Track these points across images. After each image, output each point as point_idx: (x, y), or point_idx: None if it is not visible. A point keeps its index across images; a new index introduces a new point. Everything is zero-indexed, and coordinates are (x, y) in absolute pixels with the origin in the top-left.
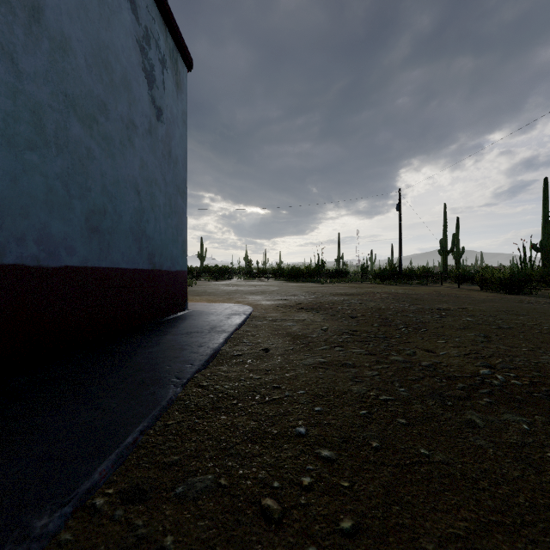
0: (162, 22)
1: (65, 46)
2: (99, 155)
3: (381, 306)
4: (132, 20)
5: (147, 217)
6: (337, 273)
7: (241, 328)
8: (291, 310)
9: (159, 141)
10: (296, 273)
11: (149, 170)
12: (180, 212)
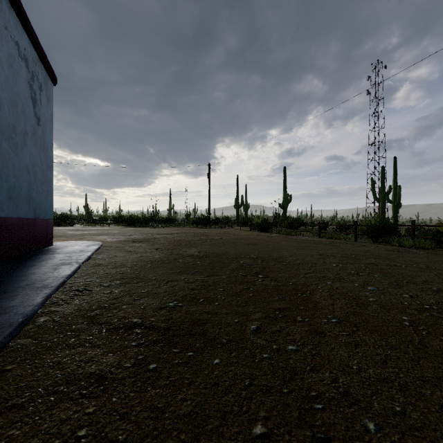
0: (40, 62)
1: (0, 104)
2: (12, 156)
3: (182, 238)
4: (26, 71)
5: (33, 187)
6: (167, 220)
7: (98, 250)
8: (129, 243)
9: (38, 138)
10: (134, 220)
11: (34, 157)
12: (49, 180)
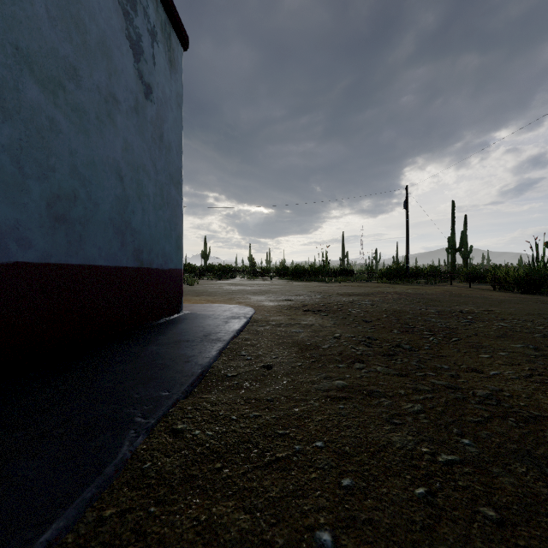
0: None
1: None
2: (66, 129)
3: (395, 308)
4: None
5: (132, 208)
6: (342, 272)
7: (239, 335)
8: (297, 312)
9: (148, 122)
10: (301, 272)
11: (136, 154)
12: (173, 204)
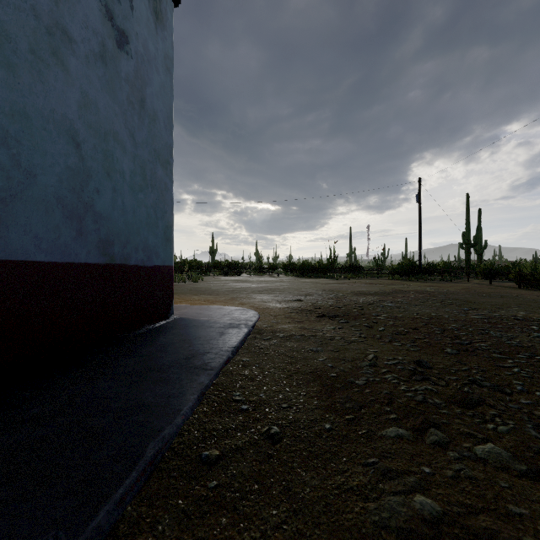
0: None
1: None
2: None
3: (429, 312)
4: None
5: (96, 185)
6: (350, 268)
7: (235, 356)
8: (309, 318)
9: (122, 79)
10: (308, 268)
11: (102, 116)
12: (160, 187)
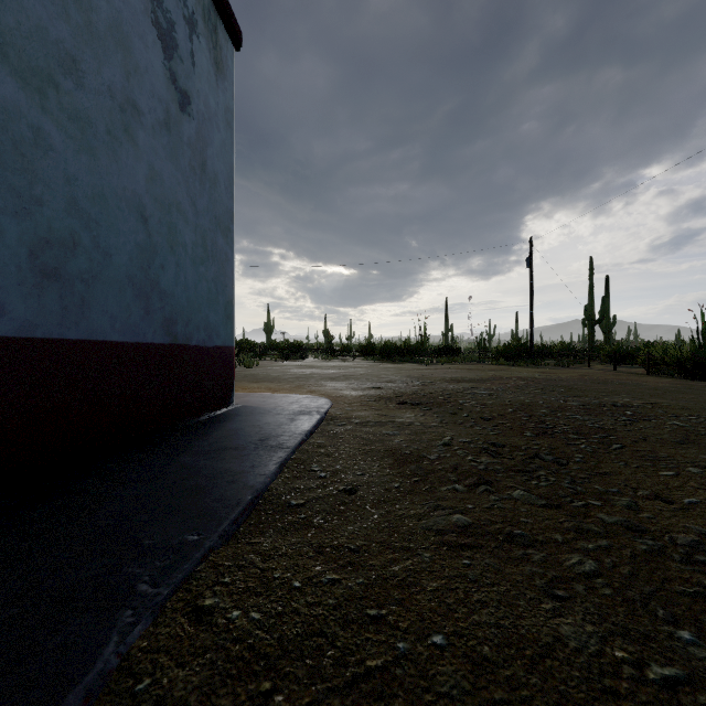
0: None
1: None
2: (61, 146)
3: (523, 399)
4: None
5: (161, 261)
6: (445, 351)
7: (310, 439)
8: (389, 406)
9: (184, 144)
10: (392, 351)
11: (166, 187)
12: (221, 258)
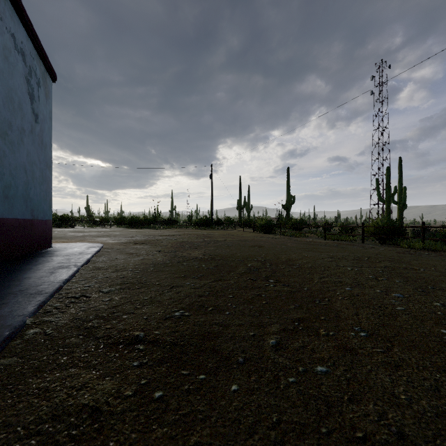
0: (38, 57)
1: None
2: (8, 154)
3: (184, 240)
4: (23, 65)
5: (30, 186)
6: (169, 222)
7: (98, 253)
8: (130, 244)
9: (36, 136)
10: (136, 221)
11: (31, 156)
12: (48, 180)
